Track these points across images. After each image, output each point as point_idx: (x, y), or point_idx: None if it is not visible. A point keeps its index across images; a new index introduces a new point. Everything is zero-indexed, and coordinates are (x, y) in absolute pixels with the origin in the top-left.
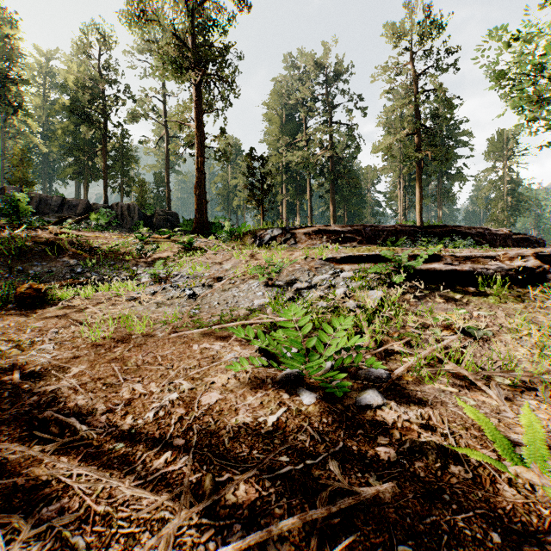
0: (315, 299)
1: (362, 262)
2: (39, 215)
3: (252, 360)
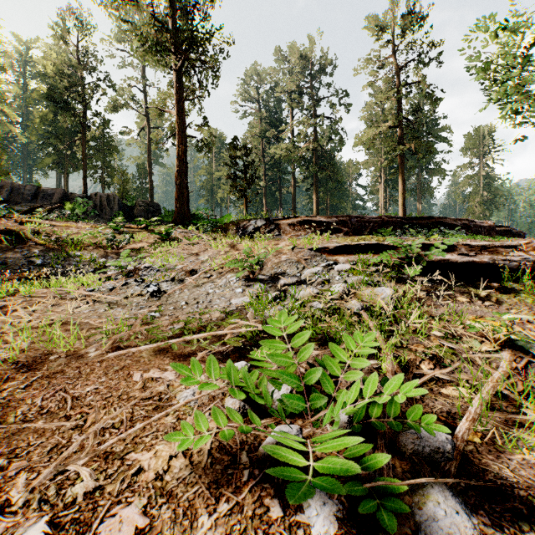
0: (307, 297)
1: (359, 252)
2: (11, 204)
3: (216, 415)
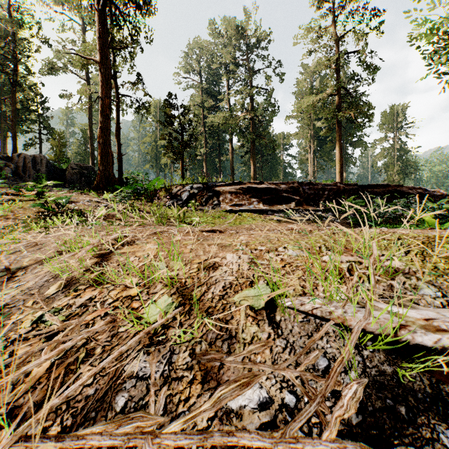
0: None
1: None
2: None
3: None
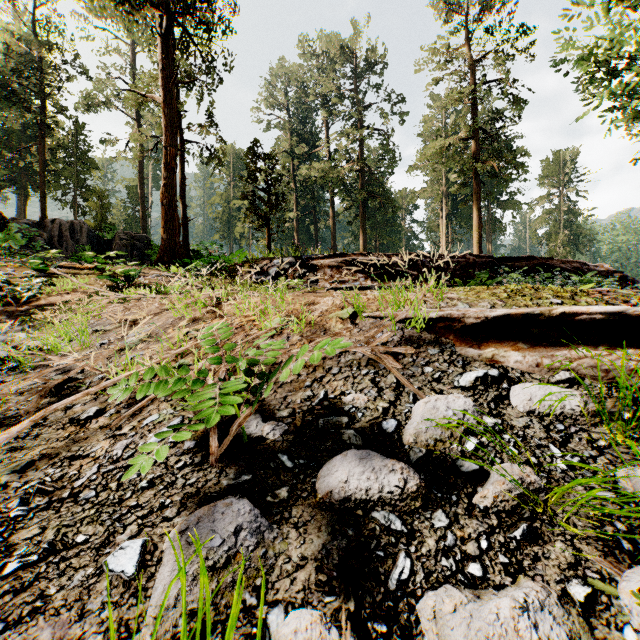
0: None
1: (573, 338)
2: None
3: None
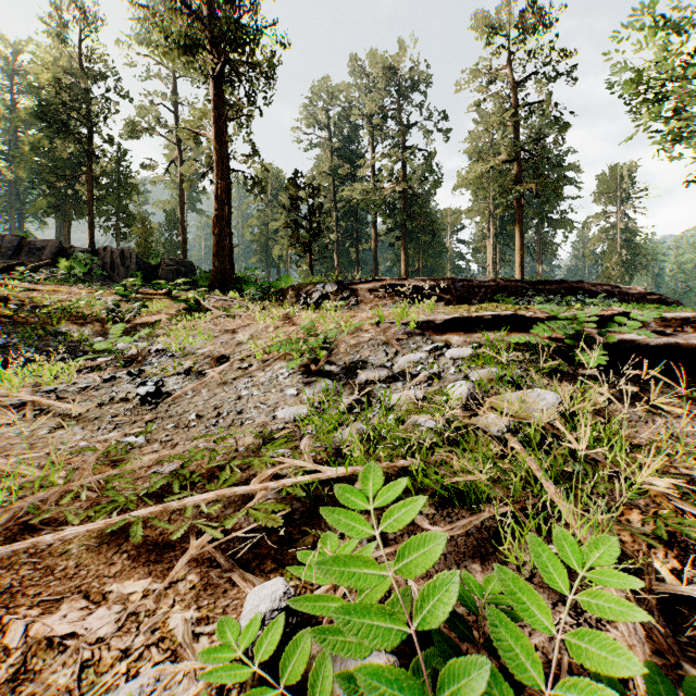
0: (406, 405)
1: (483, 329)
2: None
3: None
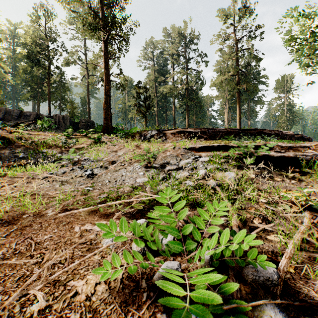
0: (183, 178)
1: (214, 150)
2: (5, 121)
3: (126, 256)
